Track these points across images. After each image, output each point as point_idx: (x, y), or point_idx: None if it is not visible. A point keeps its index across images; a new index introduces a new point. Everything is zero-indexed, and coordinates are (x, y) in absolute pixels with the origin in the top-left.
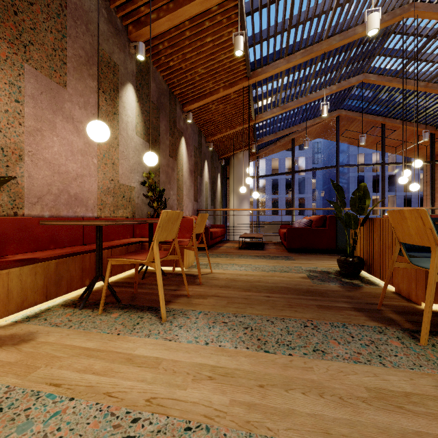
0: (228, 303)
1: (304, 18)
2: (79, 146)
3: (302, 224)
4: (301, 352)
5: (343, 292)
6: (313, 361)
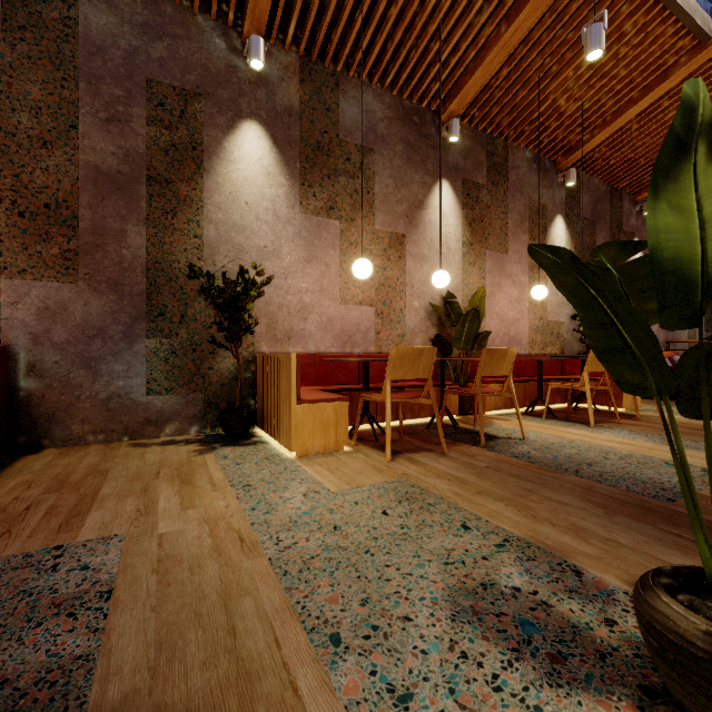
0: (659, 431)
1: None
2: (515, 296)
3: None
4: (703, 451)
5: None
6: None
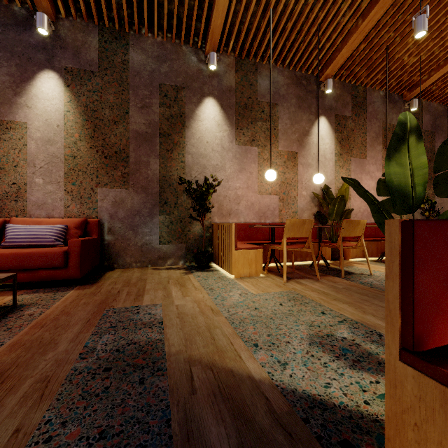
0: None
1: None
2: (372, 185)
3: None
4: None
5: None
6: None
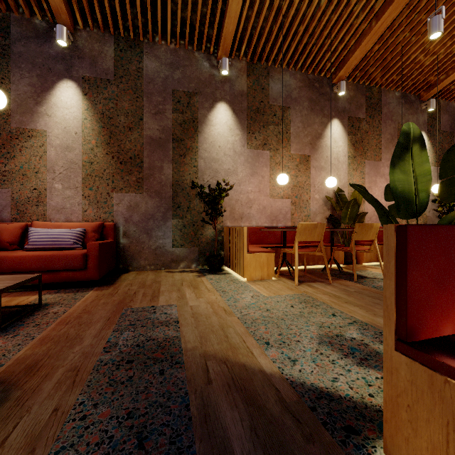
0: None
1: None
2: None
3: None
4: None
5: None
6: None
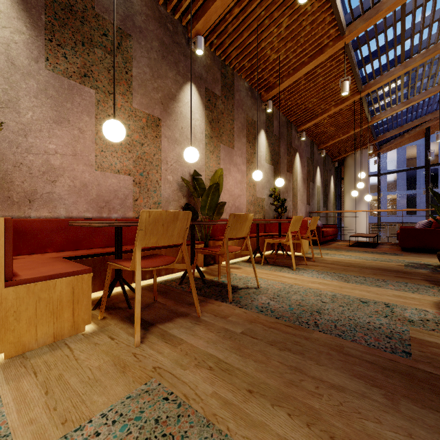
0: (331, 269)
1: (420, 28)
2: (239, 179)
3: (421, 225)
4: (367, 285)
5: (426, 274)
6: (372, 287)
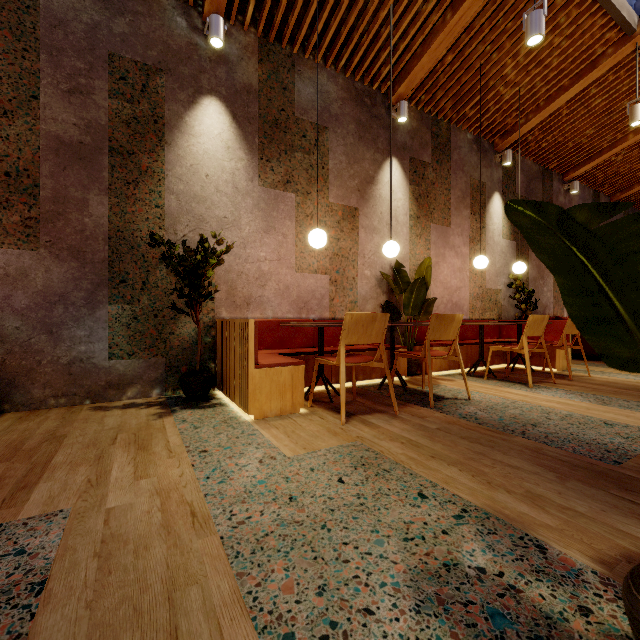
0: (592, 390)
1: None
2: (458, 266)
3: None
4: (635, 410)
5: None
6: None
